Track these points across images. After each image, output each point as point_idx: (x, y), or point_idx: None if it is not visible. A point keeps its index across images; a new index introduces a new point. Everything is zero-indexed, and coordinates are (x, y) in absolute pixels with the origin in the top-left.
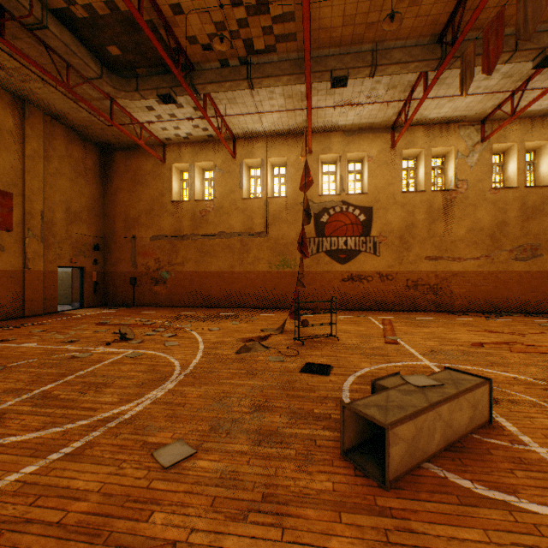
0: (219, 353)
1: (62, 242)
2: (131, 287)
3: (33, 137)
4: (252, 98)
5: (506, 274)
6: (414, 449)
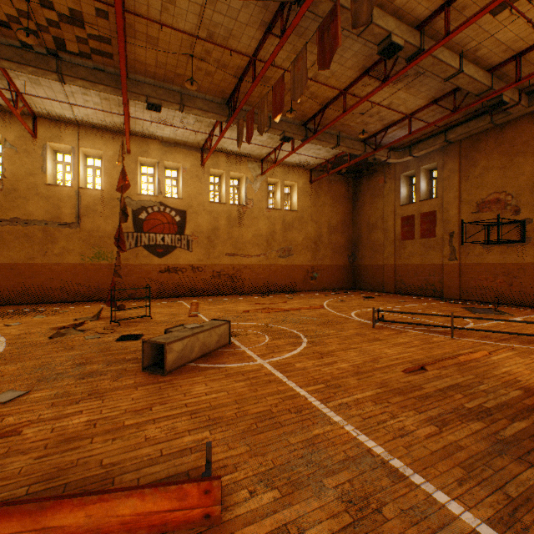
0: (29, 341)
1: None
2: None
3: None
4: (62, 86)
5: (275, 266)
6: (183, 355)
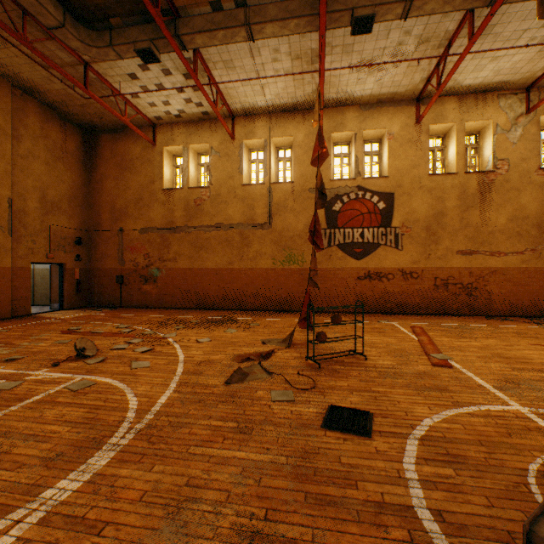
0: (201, 382)
1: (35, 235)
2: (118, 286)
3: None
4: (252, 59)
5: None
6: None
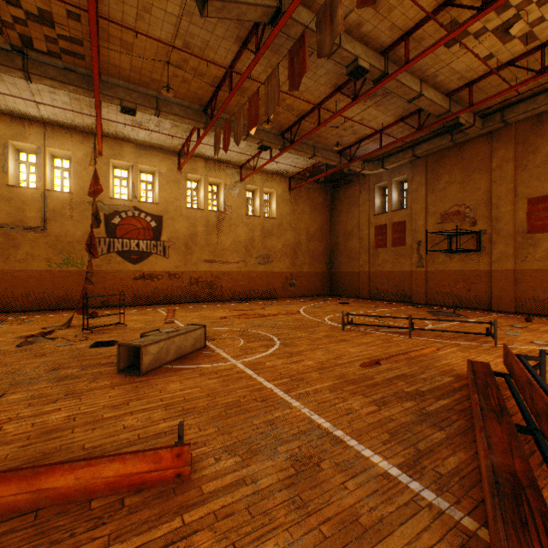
0: None
1: None
2: None
3: None
4: (27, 83)
5: (254, 273)
6: (159, 358)
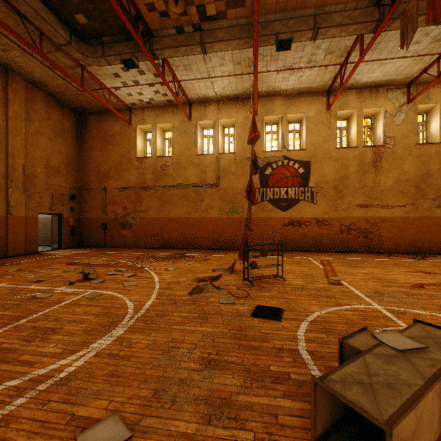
0: (173, 294)
1: (42, 192)
2: (102, 231)
3: (16, 101)
4: (205, 64)
5: (429, 220)
6: None
